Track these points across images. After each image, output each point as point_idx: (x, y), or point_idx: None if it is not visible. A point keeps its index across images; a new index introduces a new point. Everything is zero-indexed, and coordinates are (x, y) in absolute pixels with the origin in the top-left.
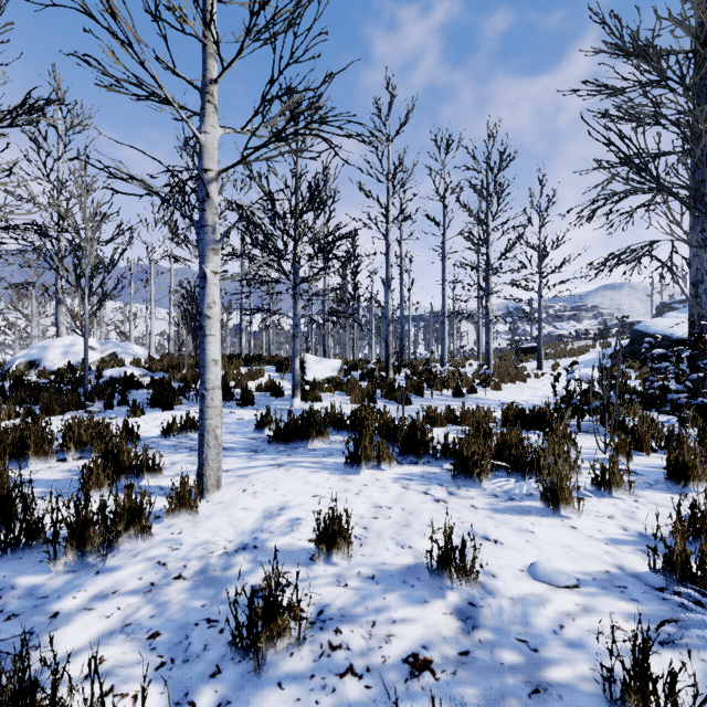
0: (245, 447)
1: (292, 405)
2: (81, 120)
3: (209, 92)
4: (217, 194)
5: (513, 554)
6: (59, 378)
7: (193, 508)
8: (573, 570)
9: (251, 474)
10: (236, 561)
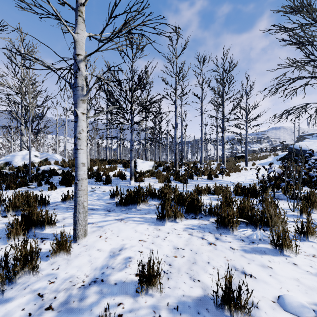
0: (104, 208)
1: (130, 184)
2: (32, 49)
3: (79, 10)
4: (84, 69)
5: (264, 286)
6: (18, 170)
7: (68, 251)
8: (308, 301)
9: (105, 225)
10: (89, 293)
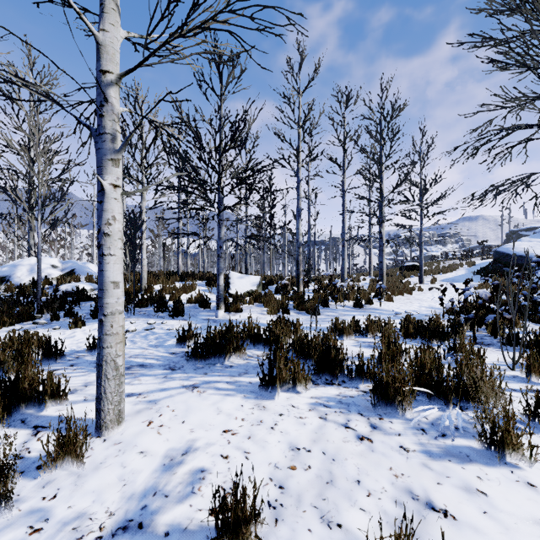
0: (164, 364)
1: (216, 316)
2: (48, 81)
3: None
4: (118, 101)
5: (474, 539)
6: (21, 292)
7: (79, 458)
8: None
9: (162, 399)
10: None
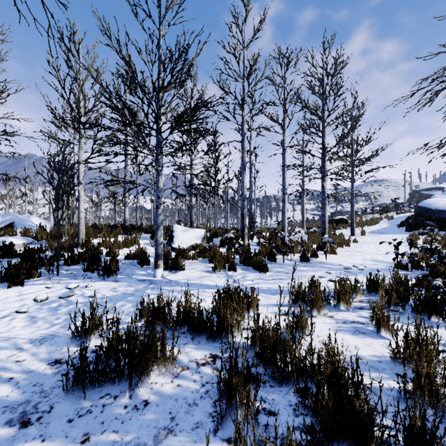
0: (17, 402)
1: (154, 276)
2: None
3: None
4: None
5: None
6: None
7: None
8: None
9: None
10: None
